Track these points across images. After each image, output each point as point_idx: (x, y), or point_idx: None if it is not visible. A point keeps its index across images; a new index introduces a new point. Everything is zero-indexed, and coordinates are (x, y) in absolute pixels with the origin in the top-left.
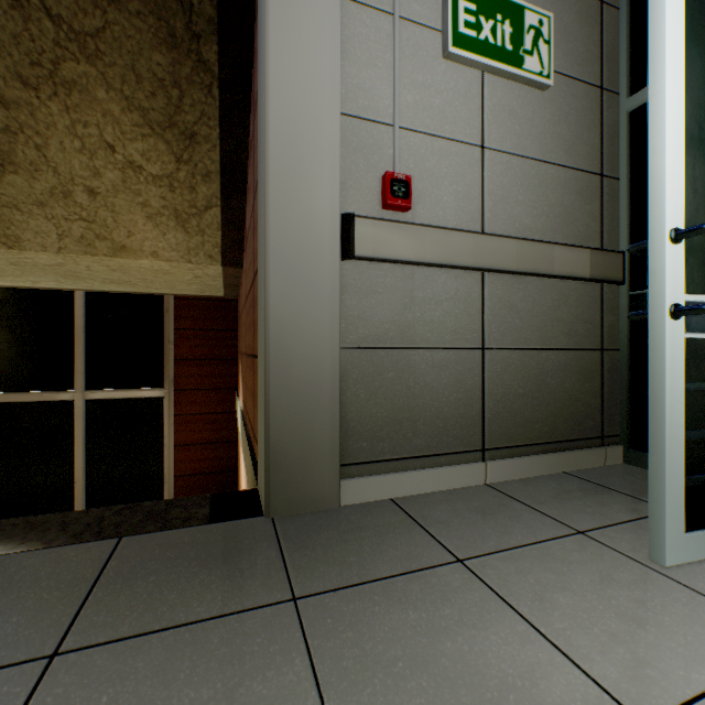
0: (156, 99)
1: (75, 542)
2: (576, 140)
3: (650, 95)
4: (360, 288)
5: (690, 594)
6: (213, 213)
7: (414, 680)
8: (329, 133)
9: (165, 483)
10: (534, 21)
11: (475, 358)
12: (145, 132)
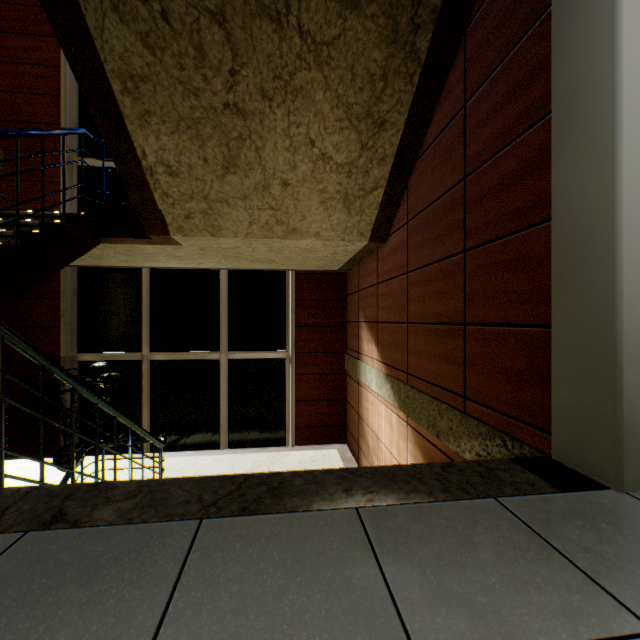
0: (362, 94)
1: (457, 498)
2: None
3: None
4: None
5: None
6: (376, 193)
7: None
8: None
9: (286, 432)
10: None
11: None
12: (343, 126)
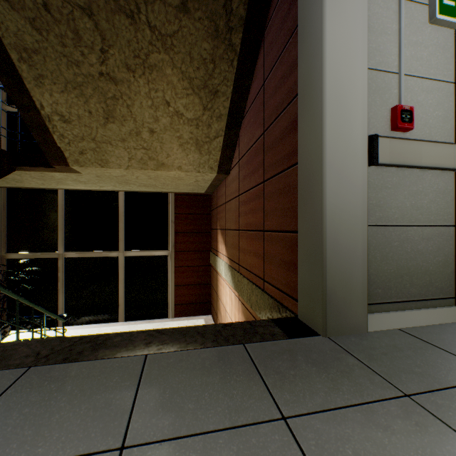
0: (199, 71)
1: (218, 345)
2: None
3: None
4: (377, 185)
5: None
6: (218, 140)
7: None
8: (361, 82)
9: (168, 308)
10: None
11: (449, 232)
12: (189, 93)
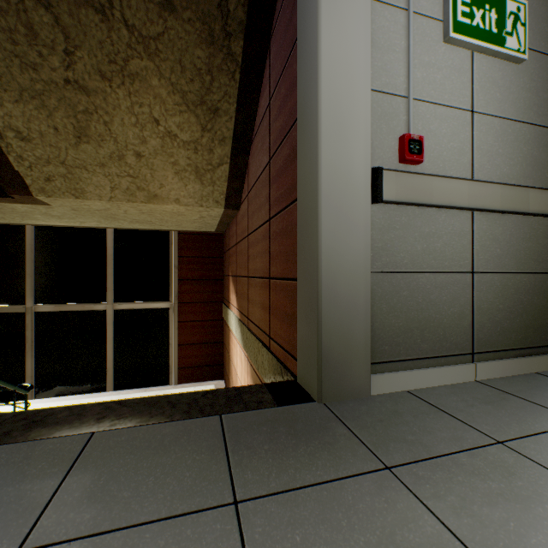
0: (193, 84)
1: (189, 417)
2: (543, 103)
3: None
4: (383, 225)
5: None
6: (223, 168)
7: (533, 537)
8: (363, 105)
9: (171, 372)
10: (513, 8)
11: (466, 280)
12: (182, 109)
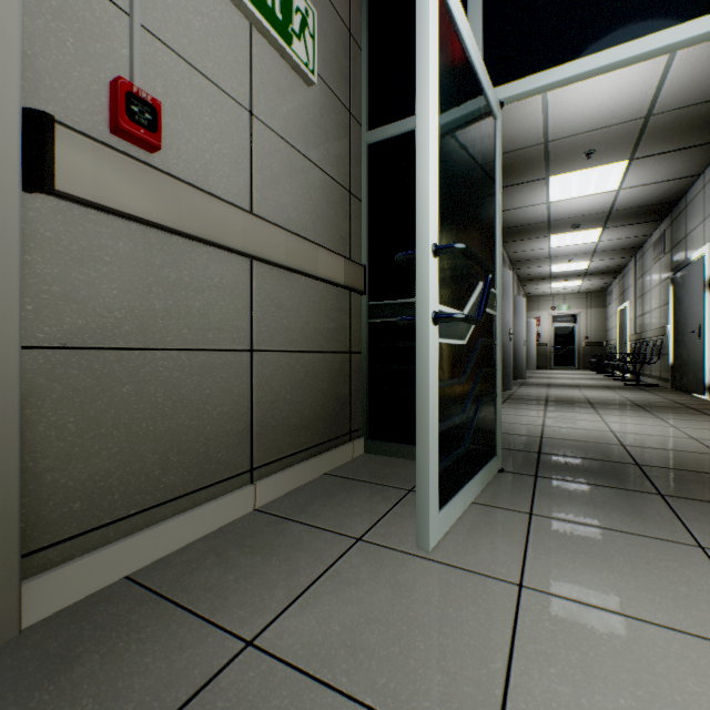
0: None
1: None
2: (333, 150)
3: (418, 115)
4: (68, 247)
5: (453, 572)
6: None
7: None
8: None
9: None
10: (302, 6)
11: (243, 362)
12: None
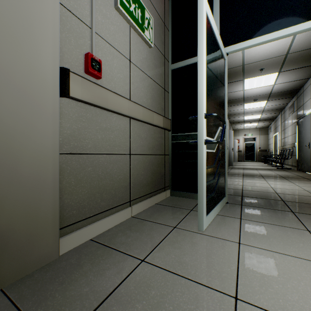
0: None
1: None
2: (158, 73)
3: (198, 64)
4: (72, 116)
5: (213, 238)
6: None
7: None
8: (52, 10)
9: None
10: (148, 16)
11: (127, 159)
12: None
